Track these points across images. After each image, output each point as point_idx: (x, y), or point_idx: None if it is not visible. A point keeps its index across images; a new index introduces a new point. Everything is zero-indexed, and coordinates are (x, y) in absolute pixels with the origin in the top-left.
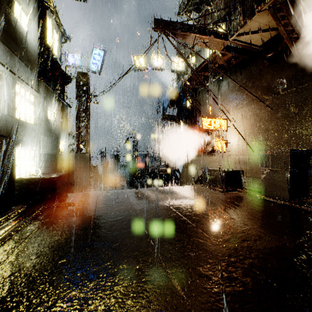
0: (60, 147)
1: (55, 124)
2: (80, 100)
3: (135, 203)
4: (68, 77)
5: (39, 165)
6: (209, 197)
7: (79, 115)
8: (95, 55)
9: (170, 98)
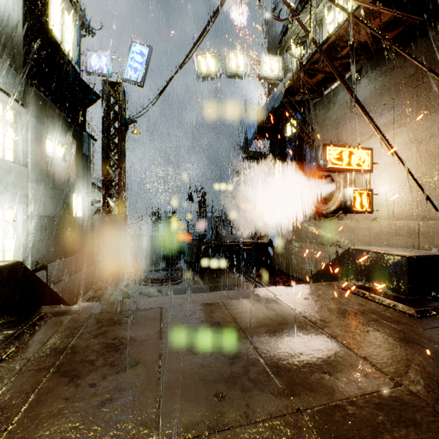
0: (76, 205)
1: (63, 165)
2: (109, 127)
3: (173, 376)
4: (91, 92)
5: (26, 235)
6: (399, 344)
7: (108, 153)
8: (134, 54)
9: (259, 119)
